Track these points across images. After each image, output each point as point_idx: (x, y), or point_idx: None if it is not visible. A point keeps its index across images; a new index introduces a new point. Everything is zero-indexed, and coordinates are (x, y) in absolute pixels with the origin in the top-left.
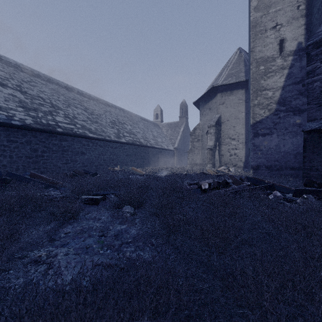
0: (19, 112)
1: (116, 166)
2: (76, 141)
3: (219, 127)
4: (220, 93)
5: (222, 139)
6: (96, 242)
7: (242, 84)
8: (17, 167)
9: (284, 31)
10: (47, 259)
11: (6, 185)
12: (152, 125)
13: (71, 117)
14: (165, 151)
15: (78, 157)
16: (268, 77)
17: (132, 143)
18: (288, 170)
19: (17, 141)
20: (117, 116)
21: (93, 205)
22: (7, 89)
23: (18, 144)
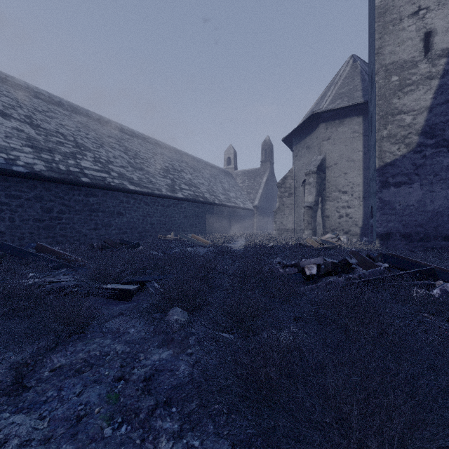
0: (26, 154)
1: (169, 232)
2: (110, 196)
3: (323, 174)
4: (324, 123)
5: (326, 193)
6: (103, 398)
7: (359, 108)
8: (21, 235)
9: (431, 18)
10: None
11: None
12: (222, 174)
13: (104, 161)
14: (241, 211)
15: (113, 220)
16: (406, 92)
17: (192, 199)
18: (438, 240)
19: (22, 196)
20: (172, 161)
21: (123, 300)
22: (10, 121)
23: (22, 200)
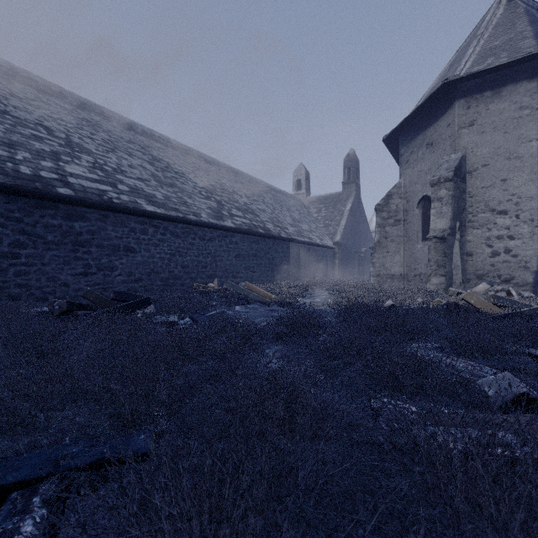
0: None
1: (212, 280)
2: (111, 220)
3: (462, 182)
4: (463, 99)
5: (467, 214)
6: None
7: (531, 66)
8: None
9: None
10: None
11: None
12: (290, 200)
13: (110, 170)
14: (317, 249)
15: (118, 260)
16: None
17: (247, 229)
18: None
19: None
20: (221, 179)
21: None
22: None
23: None
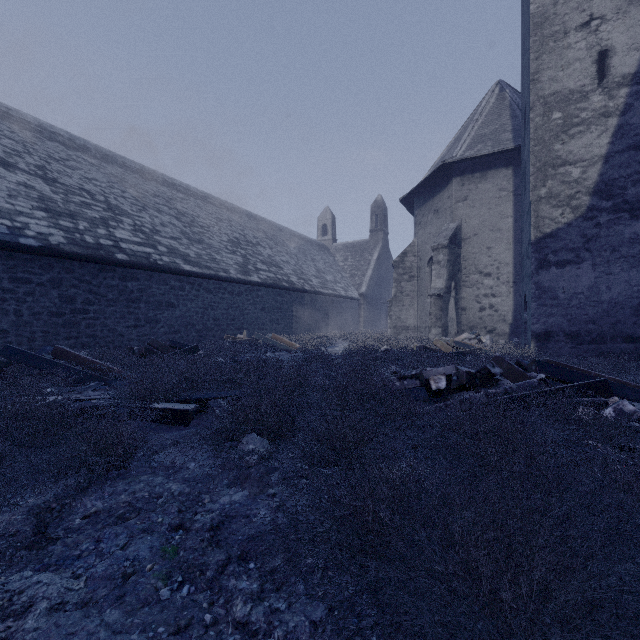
0: (38, 220)
1: (240, 331)
2: (156, 279)
3: (457, 248)
4: (459, 177)
5: (462, 275)
6: (157, 552)
7: (507, 156)
8: (31, 334)
9: (608, 32)
10: None
11: None
12: (315, 248)
13: (148, 231)
14: (342, 301)
15: (161, 314)
16: (572, 135)
17: (272, 283)
18: (618, 342)
19: (32, 280)
20: (243, 229)
21: (178, 425)
22: (15, 174)
23: (33, 286)
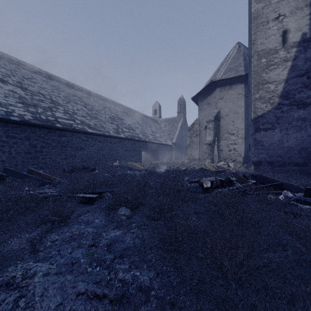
0: (19, 108)
1: (115, 161)
2: (75, 136)
3: (218, 121)
4: (219, 88)
5: (220, 134)
6: (84, 254)
7: (242, 78)
8: (16, 162)
9: (287, 22)
10: (22, 280)
11: (1, 182)
12: (151, 121)
13: (71, 113)
14: (164, 146)
15: (77, 153)
16: (271, 70)
17: (130, 138)
18: (291, 166)
19: (16, 136)
20: (116, 112)
21: (88, 204)
22: (7, 86)
23: (17, 139)
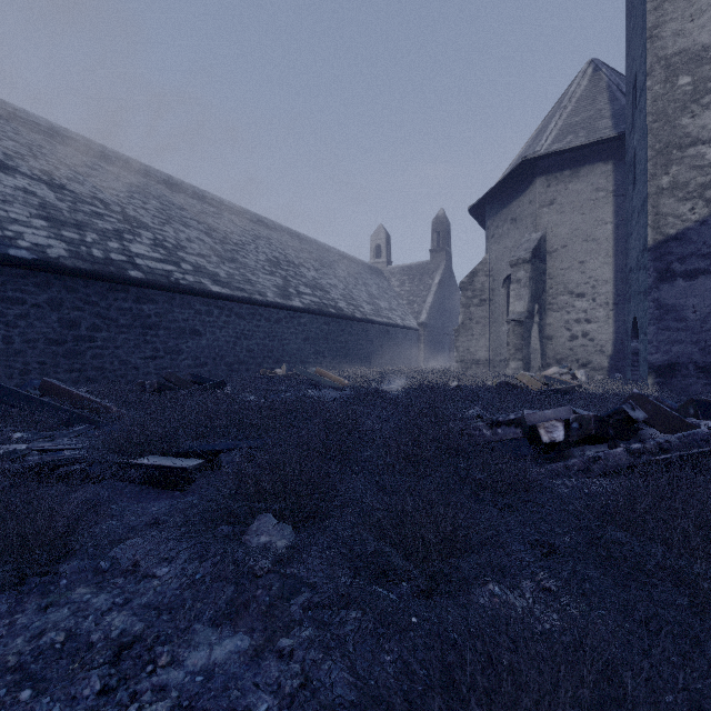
0: (36, 229)
1: (279, 365)
2: (178, 302)
3: (541, 264)
4: (543, 176)
5: (548, 296)
6: None
7: (606, 148)
8: (24, 366)
9: None
10: None
11: None
12: (367, 271)
13: (171, 246)
14: (398, 331)
15: (184, 343)
16: (706, 105)
17: (317, 309)
18: None
19: (25, 300)
20: (284, 249)
21: (172, 489)
22: (14, 178)
23: (27, 307)
